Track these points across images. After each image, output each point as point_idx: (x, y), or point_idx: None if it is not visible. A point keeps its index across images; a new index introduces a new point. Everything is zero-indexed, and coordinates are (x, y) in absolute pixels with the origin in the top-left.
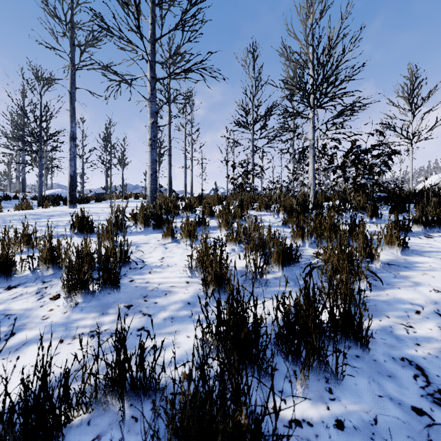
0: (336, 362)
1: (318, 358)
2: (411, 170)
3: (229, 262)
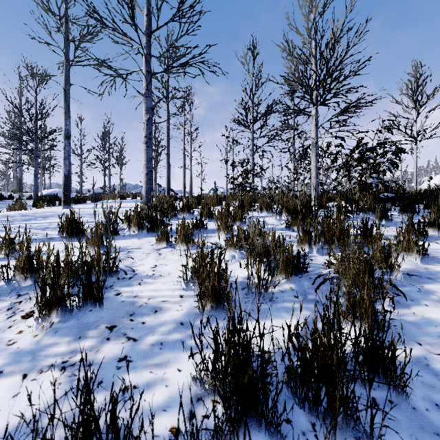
0: (371, 420)
1: (344, 411)
2: (415, 169)
3: (228, 271)
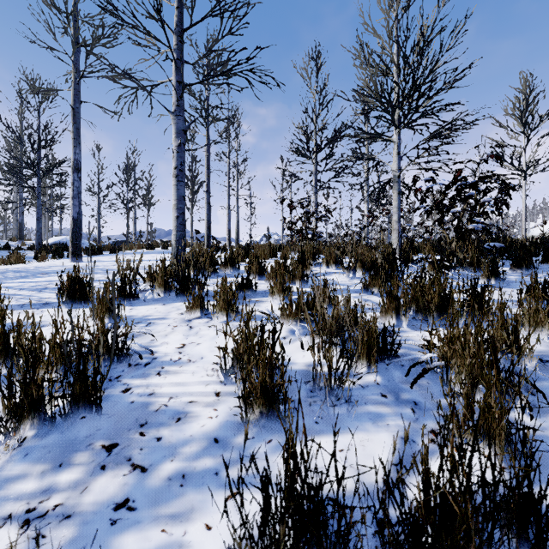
0: None
1: None
2: (524, 211)
3: (285, 354)
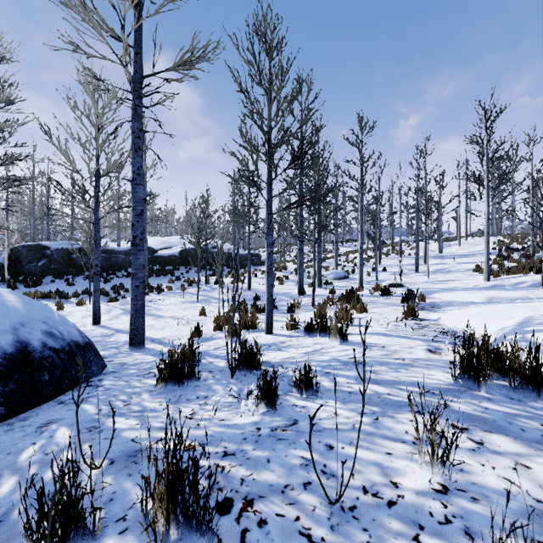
0: None
1: None
2: None
3: None
